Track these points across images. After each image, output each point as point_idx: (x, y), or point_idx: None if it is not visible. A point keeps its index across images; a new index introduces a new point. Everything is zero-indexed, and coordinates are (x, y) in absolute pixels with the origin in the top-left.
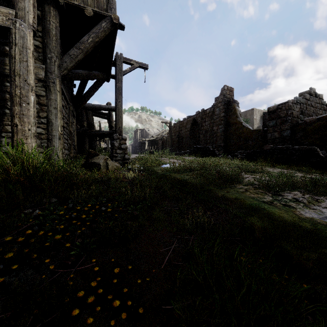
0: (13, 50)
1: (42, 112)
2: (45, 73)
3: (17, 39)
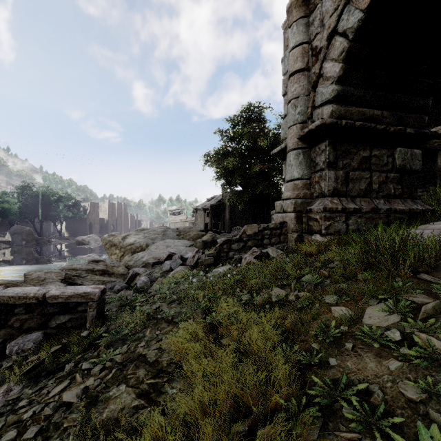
0: None
1: None
2: None
3: None
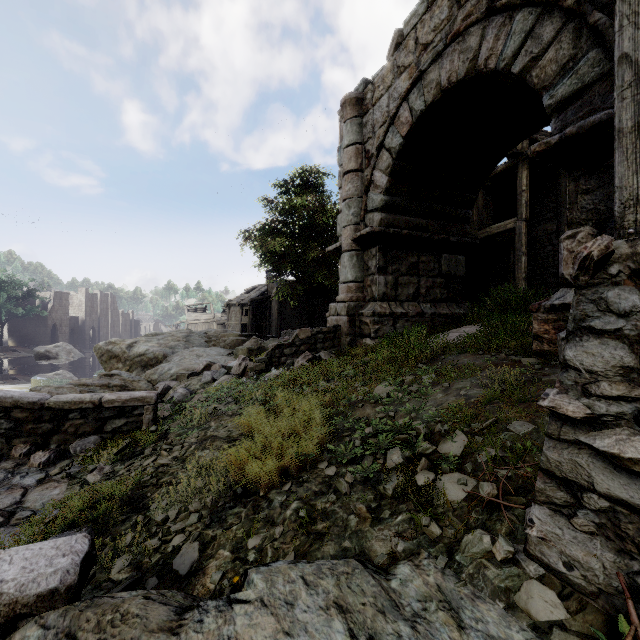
0: (515, 238)
1: (555, 256)
2: (557, 226)
3: (516, 231)
